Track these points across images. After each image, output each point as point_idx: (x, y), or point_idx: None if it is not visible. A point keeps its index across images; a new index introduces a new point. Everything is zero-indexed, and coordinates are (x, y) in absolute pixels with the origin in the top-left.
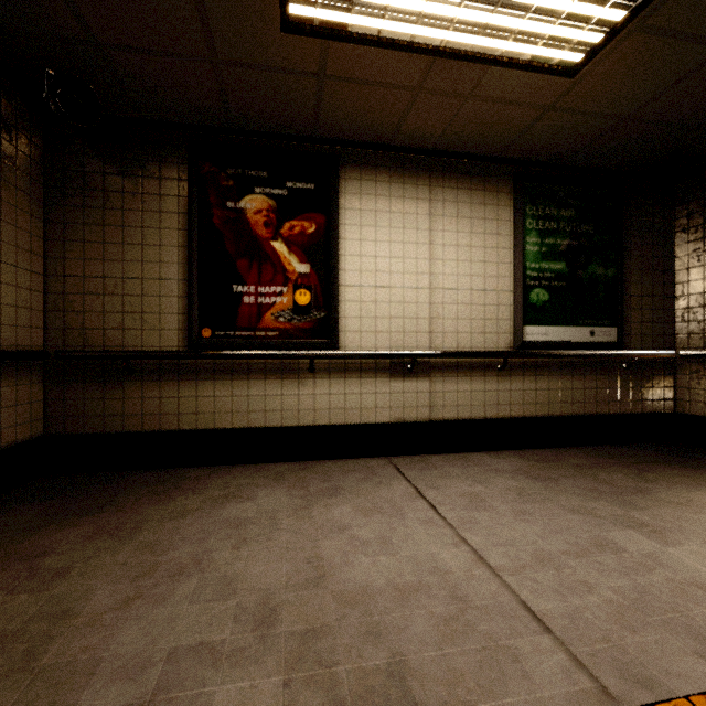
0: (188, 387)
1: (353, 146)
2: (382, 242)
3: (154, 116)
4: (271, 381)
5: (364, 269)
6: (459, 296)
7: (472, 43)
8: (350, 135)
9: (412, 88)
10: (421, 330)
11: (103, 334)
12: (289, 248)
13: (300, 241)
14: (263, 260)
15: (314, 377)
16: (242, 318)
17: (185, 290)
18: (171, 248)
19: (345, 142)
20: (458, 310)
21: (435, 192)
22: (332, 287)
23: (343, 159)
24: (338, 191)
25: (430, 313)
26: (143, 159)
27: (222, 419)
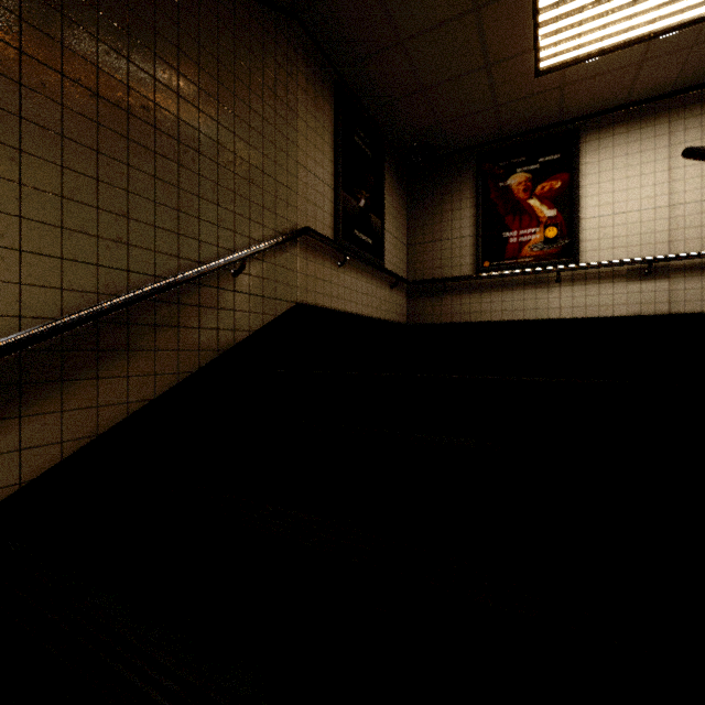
0: (475, 297)
1: (592, 116)
2: (619, 180)
3: (458, 148)
4: (528, 290)
5: (602, 204)
6: (703, 206)
7: (678, 21)
8: (588, 110)
9: (635, 63)
10: (659, 241)
11: (432, 272)
12: (541, 202)
13: (549, 195)
14: (522, 214)
15: (560, 286)
16: (508, 252)
17: (474, 241)
18: (466, 219)
19: (585, 116)
20: (702, 219)
21: (674, 126)
22: (574, 221)
23: (583, 129)
24: (579, 153)
25: (669, 226)
26: (451, 173)
27: (495, 316)
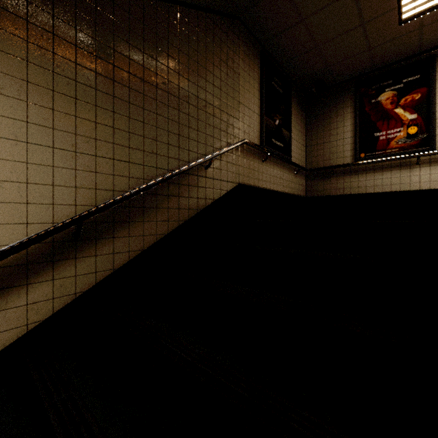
0: (354, 178)
1: None
2: None
3: (341, 80)
4: (394, 171)
5: None
6: None
7: None
8: None
9: None
10: None
11: (323, 163)
12: (404, 110)
13: (410, 104)
14: (389, 119)
15: (419, 167)
16: (378, 146)
17: (353, 141)
18: (347, 126)
19: None
20: None
21: None
22: (431, 121)
23: None
24: (435, 72)
25: None
26: (337, 97)
27: (369, 189)
